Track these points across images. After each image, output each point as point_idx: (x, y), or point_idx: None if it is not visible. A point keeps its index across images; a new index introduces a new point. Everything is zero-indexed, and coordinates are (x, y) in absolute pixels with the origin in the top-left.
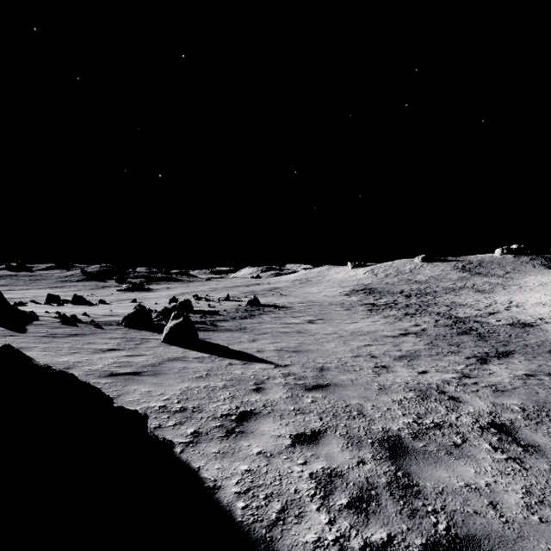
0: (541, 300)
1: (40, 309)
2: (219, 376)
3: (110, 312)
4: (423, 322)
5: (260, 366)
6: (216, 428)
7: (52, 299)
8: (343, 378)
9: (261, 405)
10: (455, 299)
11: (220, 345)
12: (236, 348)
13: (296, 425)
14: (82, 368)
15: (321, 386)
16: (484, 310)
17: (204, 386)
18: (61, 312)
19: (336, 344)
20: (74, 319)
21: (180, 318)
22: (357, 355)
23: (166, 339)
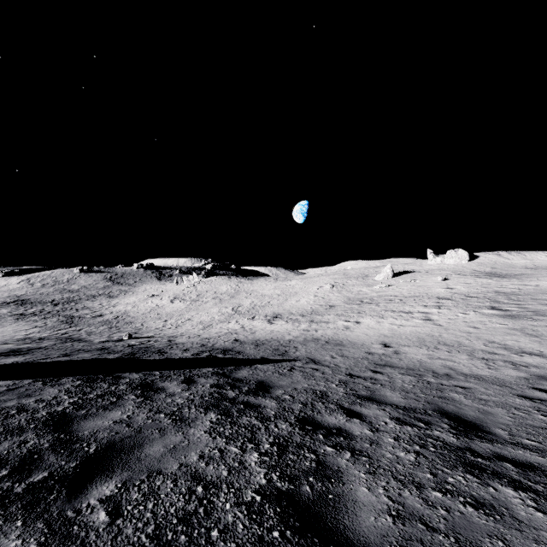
0: (131, 301)
1: None
2: None
3: None
4: (50, 321)
5: None
6: None
7: None
8: None
9: None
10: (89, 304)
11: None
12: None
13: None
14: None
15: None
16: (94, 310)
17: None
18: None
19: None
20: None
21: None
22: (5, 337)
23: None
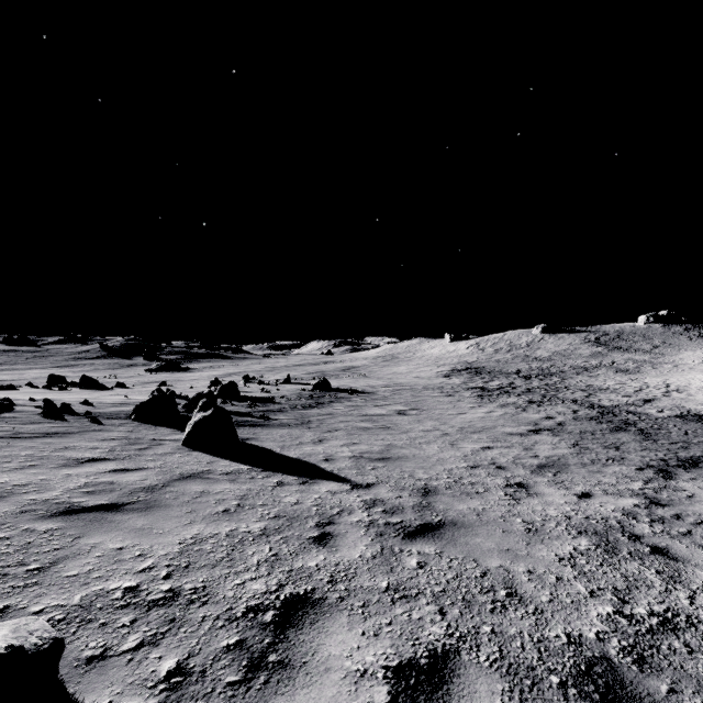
0: None
1: (27, 395)
2: (259, 510)
3: (124, 400)
4: (556, 413)
5: (328, 487)
6: (227, 653)
7: (54, 381)
8: (462, 509)
9: (326, 579)
10: (591, 381)
11: (270, 450)
12: (293, 454)
13: (396, 635)
14: (20, 499)
15: (430, 526)
16: (635, 396)
17: (227, 534)
18: (54, 400)
19: (440, 447)
20: (66, 410)
21: (210, 408)
22: (475, 466)
23: (188, 441)
